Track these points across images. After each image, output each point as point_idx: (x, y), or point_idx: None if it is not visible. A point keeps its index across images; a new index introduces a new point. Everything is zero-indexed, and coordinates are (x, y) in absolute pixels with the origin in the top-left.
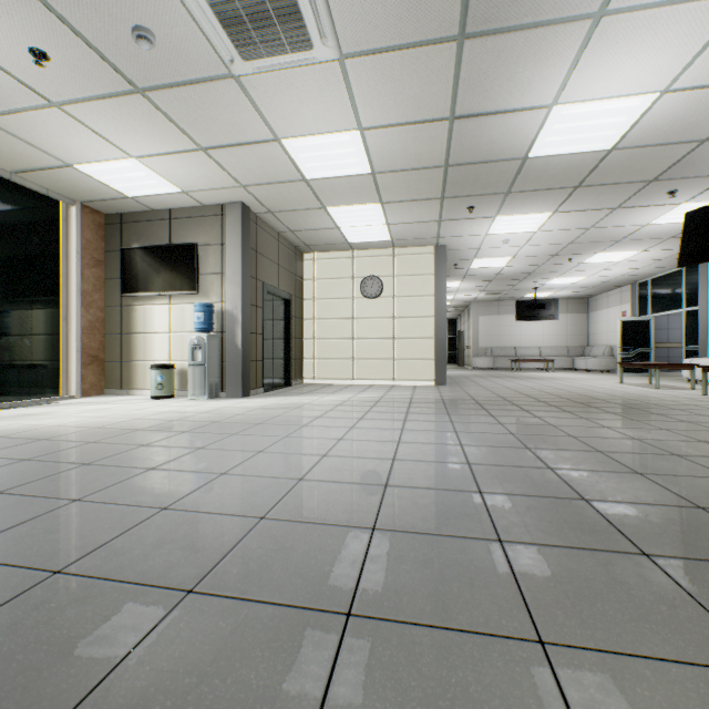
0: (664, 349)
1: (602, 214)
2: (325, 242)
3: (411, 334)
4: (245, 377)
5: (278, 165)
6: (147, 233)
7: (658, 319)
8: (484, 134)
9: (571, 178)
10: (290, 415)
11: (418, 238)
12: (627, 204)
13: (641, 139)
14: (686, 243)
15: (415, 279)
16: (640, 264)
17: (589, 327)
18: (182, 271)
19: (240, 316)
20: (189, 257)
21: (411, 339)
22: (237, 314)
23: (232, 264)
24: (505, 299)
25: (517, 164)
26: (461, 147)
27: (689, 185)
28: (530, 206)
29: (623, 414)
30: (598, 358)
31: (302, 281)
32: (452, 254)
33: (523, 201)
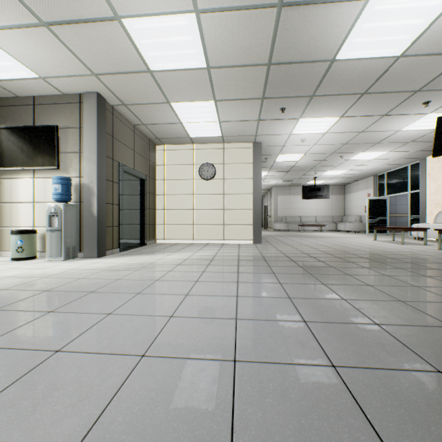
0: (393, 217)
1: (373, 120)
2: (172, 135)
3: (236, 206)
4: (100, 240)
5: (123, 52)
6: (13, 116)
7: (390, 198)
8: (305, 29)
9: (361, 85)
10: (130, 279)
11: (241, 135)
12: (393, 112)
13: (426, 46)
14: (439, 139)
15: (239, 166)
16: (384, 161)
17: (346, 203)
18: (43, 150)
19: (96, 188)
20: (50, 137)
21: (236, 210)
22: (93, 186)
23: (88, 144)
24: (294, 185)
25: (325, 66)
26: (284, 43)
27: (440, 97)
28: (325, 110)
29: (411, 270)
30: (353, 223)
31: (155, 166)
32: (264, 149)
33: (322, 104)
